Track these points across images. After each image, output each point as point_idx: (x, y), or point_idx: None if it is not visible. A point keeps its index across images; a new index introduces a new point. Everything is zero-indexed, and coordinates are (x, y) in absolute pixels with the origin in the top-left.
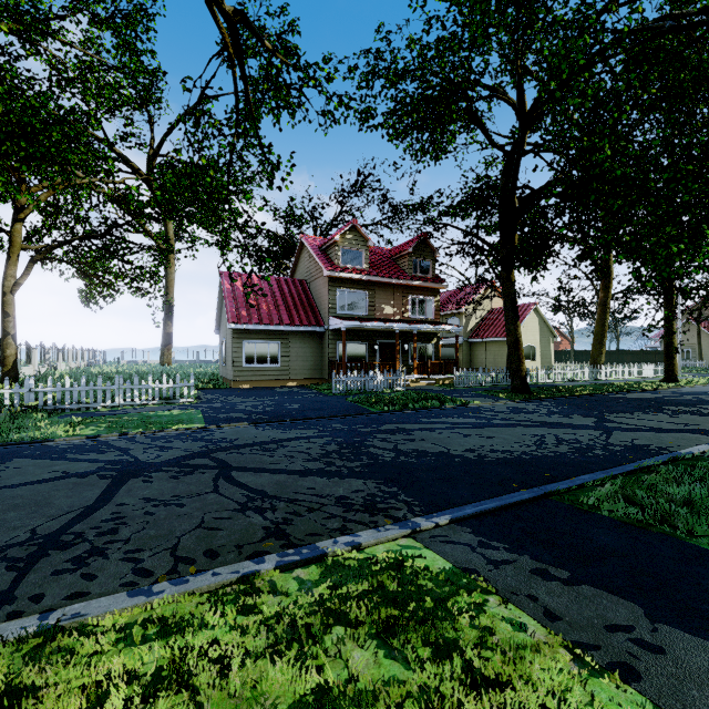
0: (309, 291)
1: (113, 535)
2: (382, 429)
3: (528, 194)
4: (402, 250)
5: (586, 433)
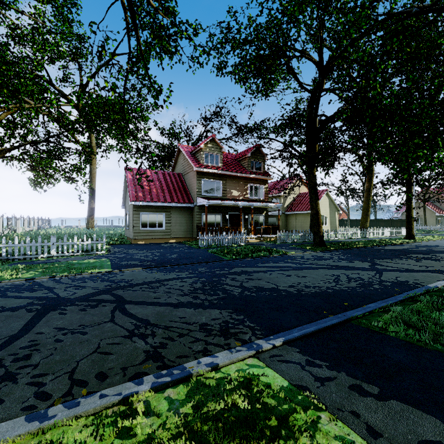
0: (184, 181)
1: (26, 361)
2: (232, 271)
3: (325, 119)
4: (244, 155)
5: (366, 273)
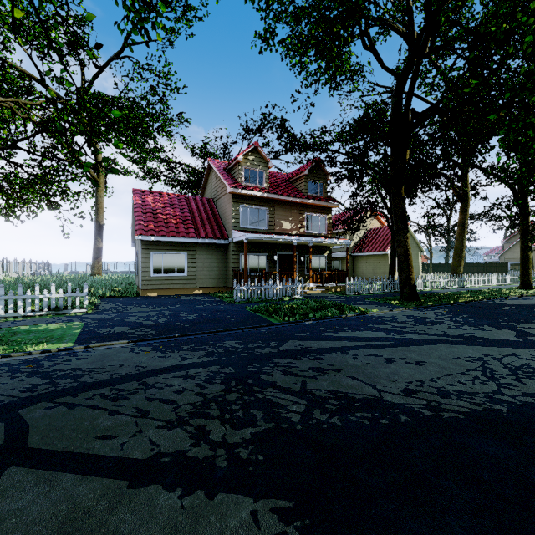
0: (215, 208)
1: None
2: (284, 349)
3: (419, 113)
4: (299, 173)
5: (529, 354)
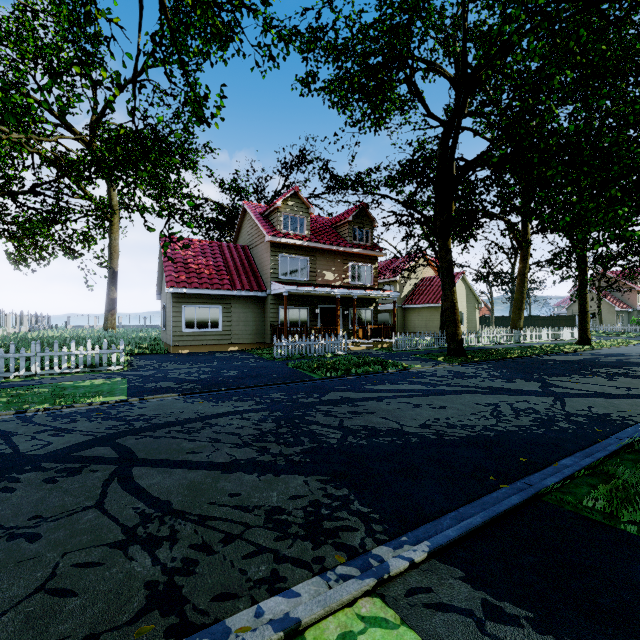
0: (251, 257)
1: None
2: (325, 399)
3: (465, 164)
4: (342, 219)
5: (539, 401)
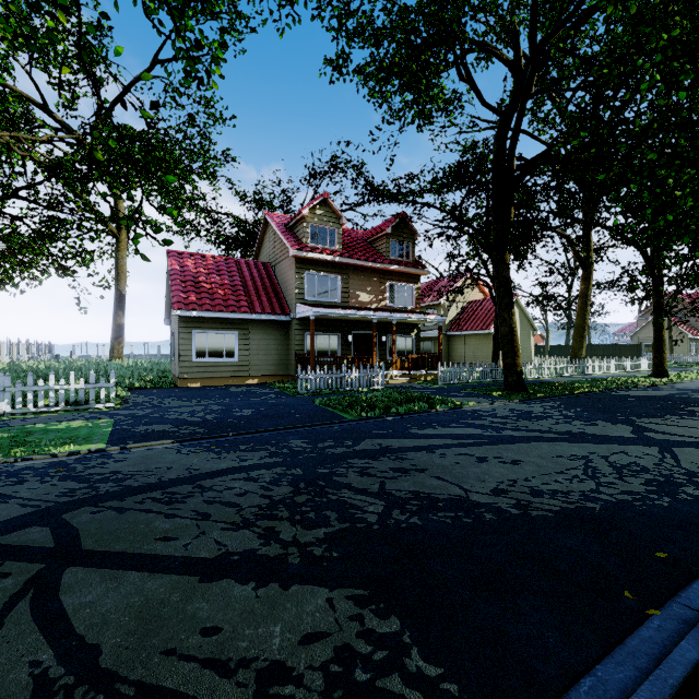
0: (274, 275)
1: None
2: (360, 449)
3: (526, 161)
4: (379, 231)
5: (640, 452)
